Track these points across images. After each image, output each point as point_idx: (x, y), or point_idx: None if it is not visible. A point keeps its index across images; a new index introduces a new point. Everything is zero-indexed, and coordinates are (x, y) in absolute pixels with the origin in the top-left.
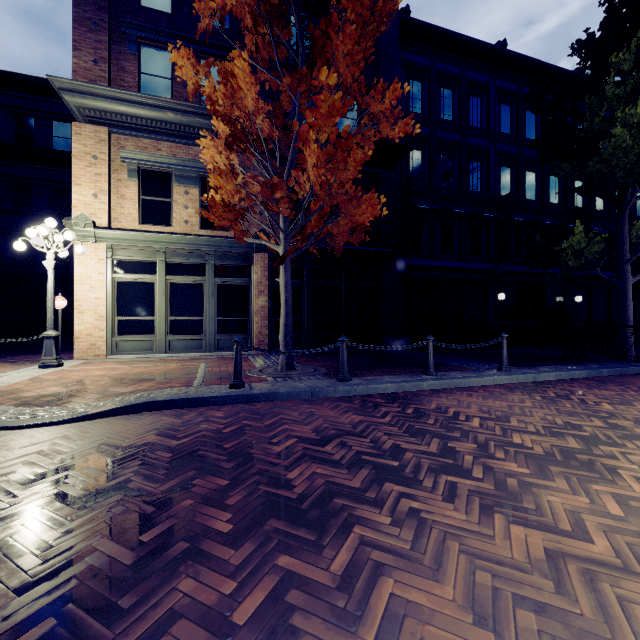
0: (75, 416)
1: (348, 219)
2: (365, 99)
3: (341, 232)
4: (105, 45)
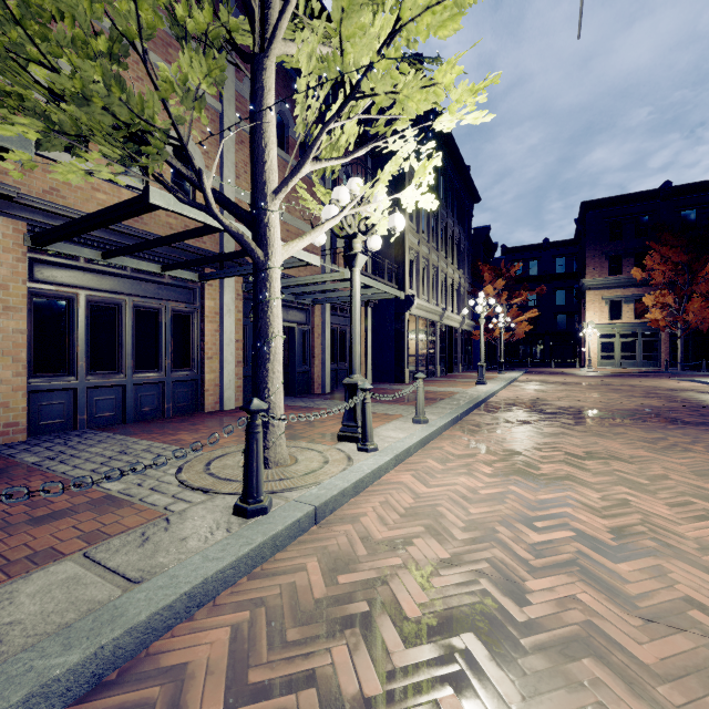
0: (632, 372)
1: (707, 324)
2: None
3: (704, 328)
4: (597, 262)
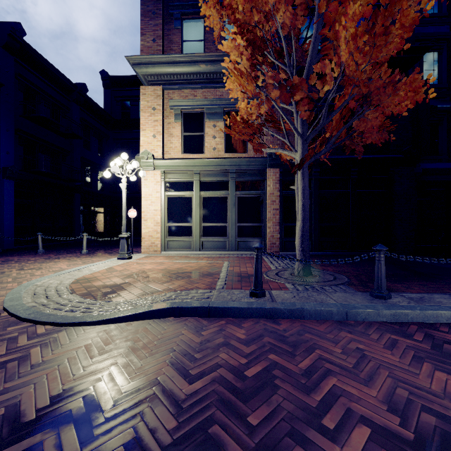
0: (108, 318)
1: (379, 111)
2: None
3: (369, 128)
4: (160, 26)
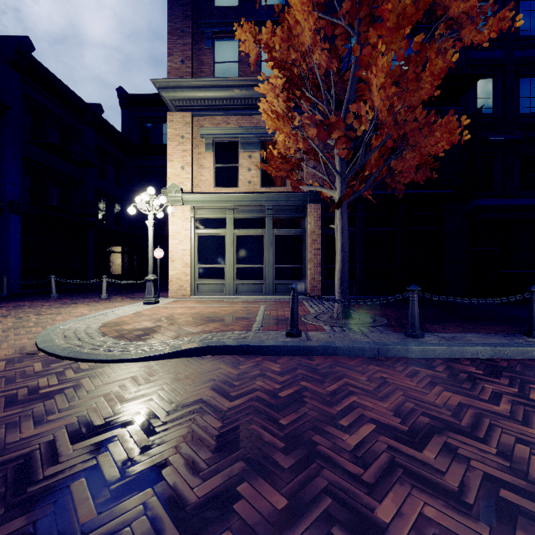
0: (148, 355)
1: (416, 151)
2: (442, 2)
3: (407, 167)
4: (189, 46)
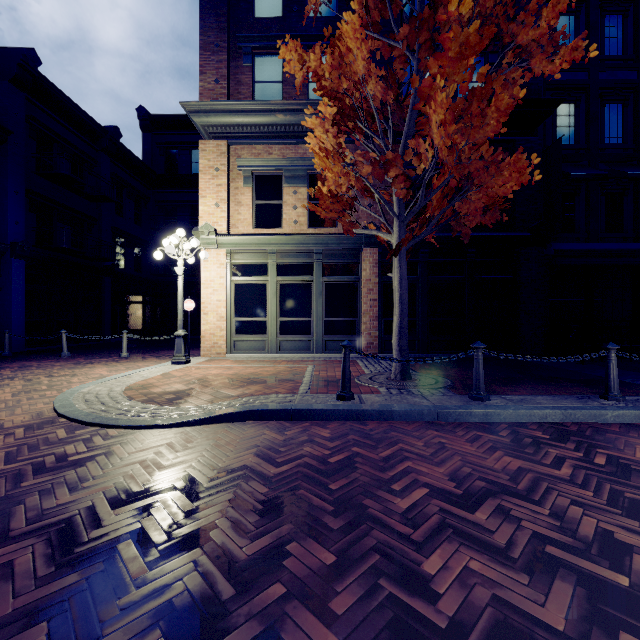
0: (183, 420)
1: (482, 192)
2: (510, 28)
3: (472, 210)
4: (225, 63)
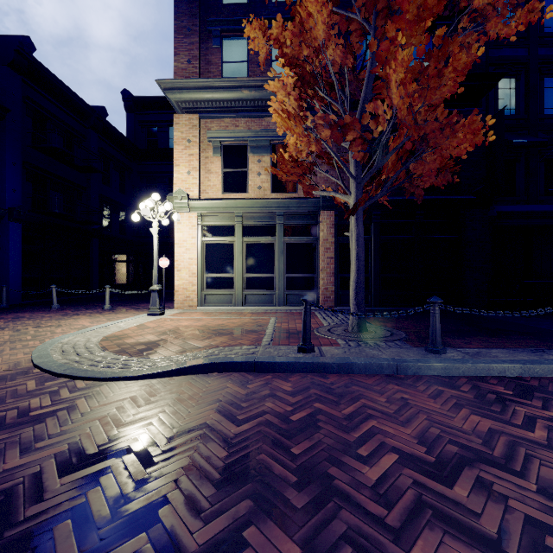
0: (149, 372)
1: (437, 154)
2: None
3: (427, 171)
4: (196, 45)
